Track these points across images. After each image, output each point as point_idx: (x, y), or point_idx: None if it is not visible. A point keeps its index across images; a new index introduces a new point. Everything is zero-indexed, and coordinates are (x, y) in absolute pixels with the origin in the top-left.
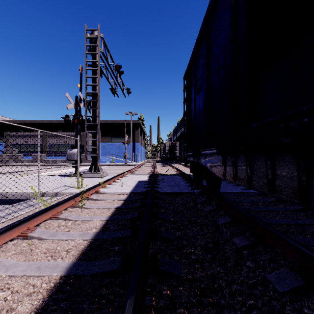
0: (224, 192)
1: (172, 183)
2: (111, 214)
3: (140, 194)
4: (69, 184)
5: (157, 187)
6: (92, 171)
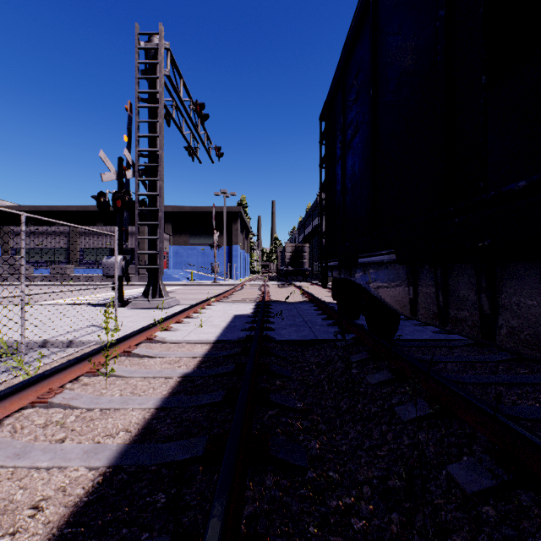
0: (401, 339)
1: (298, 320)
2: (168, 391)
3: (235, 343)
4: (101, 321)
5: (269, 328)
6: (149, 297)
